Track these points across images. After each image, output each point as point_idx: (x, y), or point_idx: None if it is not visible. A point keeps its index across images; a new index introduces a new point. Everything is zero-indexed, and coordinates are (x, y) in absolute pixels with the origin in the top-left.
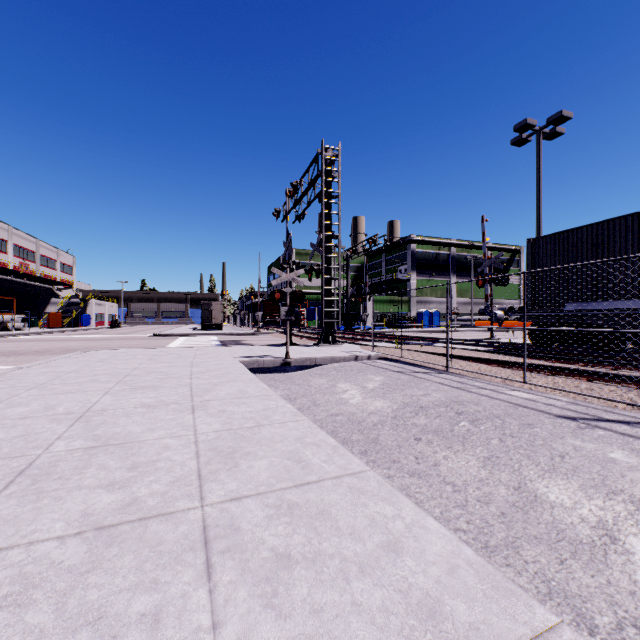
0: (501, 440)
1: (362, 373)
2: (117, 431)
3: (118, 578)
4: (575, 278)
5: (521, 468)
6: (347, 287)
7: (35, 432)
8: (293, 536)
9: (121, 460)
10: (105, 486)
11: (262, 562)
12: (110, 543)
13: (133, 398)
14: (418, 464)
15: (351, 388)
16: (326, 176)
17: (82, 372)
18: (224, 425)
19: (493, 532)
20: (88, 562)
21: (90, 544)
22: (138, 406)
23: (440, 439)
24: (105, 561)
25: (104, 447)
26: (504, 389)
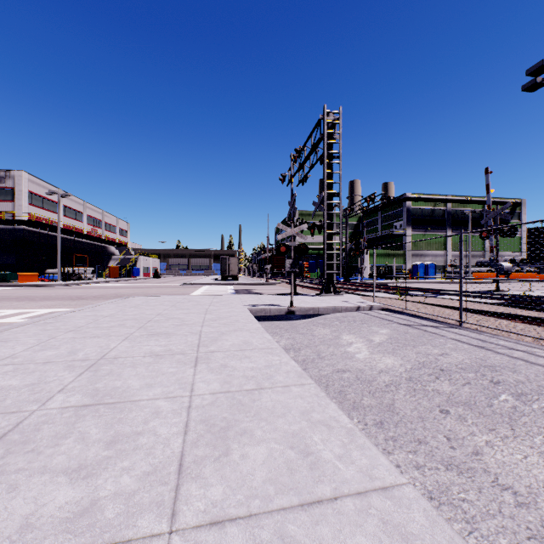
0: None
1: (366, 324)
2: (117, 385)
3: None
4: None
5: None
6: (345, 242)
7: (45, 381)
8: None
9: (104, 428)
10: (70, 471)
11: None
12: None
13: (146, 345)
14: (452, 450)
15: (356, 341)
16: (327, 139)
17: (115, 316)
18: (223, 385)
19: None
20: None
21: None
22: (147, 355)
23: (476, 416)
24: None
25: (96, 406)
26: (540, 351)
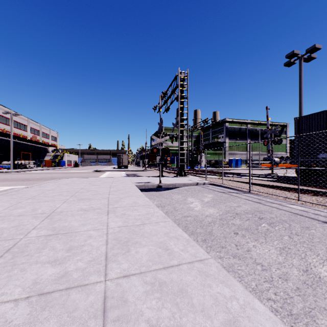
0: (290, 237)
1: (201, 192)
2: (65, 225)
3: None
4: (325, 139)
5: (306, 257)
6: (191, 146)
7: (23, 224)
8: (162, 310)
9: (63, 244)
10: (51, 262)
11: None
12: (44, 307)
13: (77, 205)
14: (237, 250)
15: (195, 201)
16: (180, 87)
17: (55, 190)
18: (124, 223)
19: (294, 303)
20: (27, 323)
21: (32, 307)
22: (79, 210)
23: (250, 234)
24: (38, 323)
25: (56, 235)
26: (285, 203)
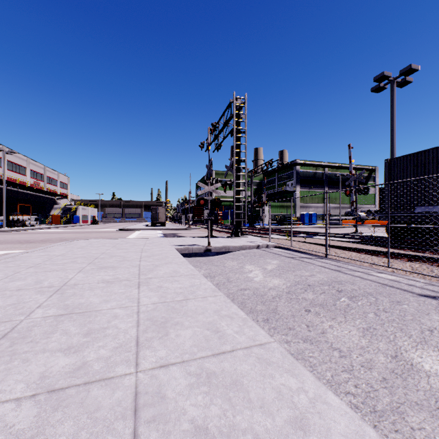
0: (376, 314)
1: (263, 258)
2: (81, 302)
3: None
4: (423, 188)
5: (396, 339)
6: (251, 196)
7: (23, 301)
8: (210, 407)
9: (80, 327)
10: (63, 350)
11: (182, 435)
12: (56, 407)
13: (97, 275)
14: (309, 332)
15: (255, 269)
16: (236, 118)
17: (67, 255)
18: (160, 298)
19: (378, 397)
20: (34, 427)
21: (40, 407)
22: (100, 282)
23: (325, 311)
24: (48, 427)
25: (70, 315)
26: (372, 272)
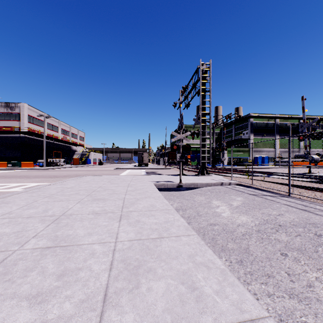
0: None
1: (227, 194)
2: (69, 233)
3: None
4: None
5: None
6: (213, 143)
7: (26, 229)
8: None
9: (58, 264)
10: (31, 297)
11: None
12: None
13: (90, 207)
14: (292, 283)
15: (221, 204)
16: (202, 80)
17: (74, 188)
18: (136, 234)
19: None
20: None
21: None
22: (90, 213)
23: (306, 258)
24: None
25: (54, 248)
26: None
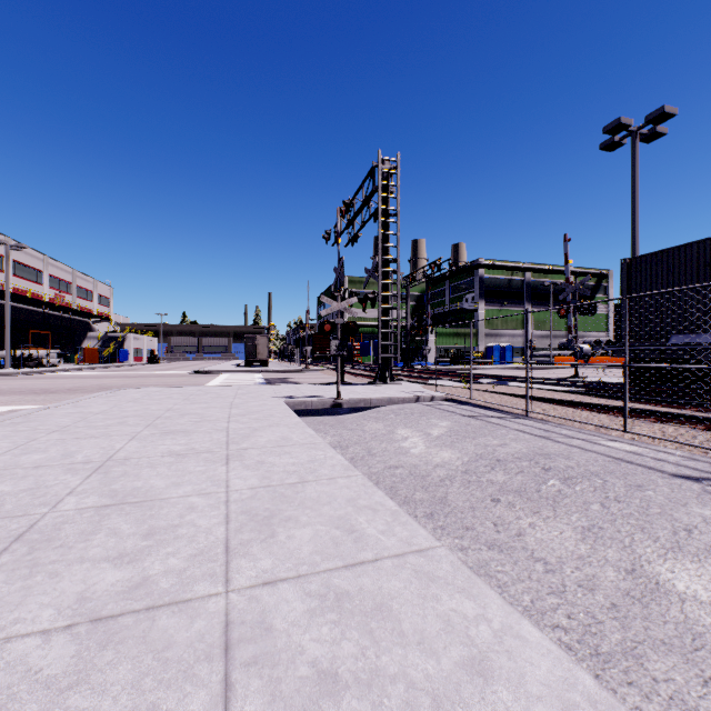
0: (603, 505)
1: (425, 417)
2: (137, 485)
3: (106, 700)
4: (683, 305)
5: (633, 544)
6: (406, 318)
7: (46, 485)
8: (341, 643)
9: (136, 524)
10: (112, 559)
11: (299, 684)
12: (105, 643)
13: (161, 445)
14: (498, 533)
15: (412, 435)
16: (383, 192)
17: (111, 413)
18: (262, 480)
19: (604, 633)
20: (73, 672)
21: (80, 644)
22: (166, 455)
23: (524, 501)
24: (94, 672)
25: (119, 506)
26: (599, 439)
